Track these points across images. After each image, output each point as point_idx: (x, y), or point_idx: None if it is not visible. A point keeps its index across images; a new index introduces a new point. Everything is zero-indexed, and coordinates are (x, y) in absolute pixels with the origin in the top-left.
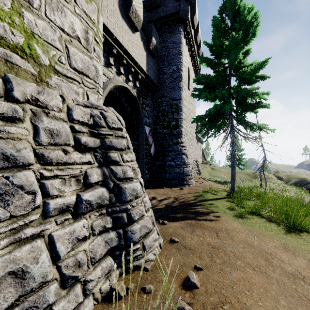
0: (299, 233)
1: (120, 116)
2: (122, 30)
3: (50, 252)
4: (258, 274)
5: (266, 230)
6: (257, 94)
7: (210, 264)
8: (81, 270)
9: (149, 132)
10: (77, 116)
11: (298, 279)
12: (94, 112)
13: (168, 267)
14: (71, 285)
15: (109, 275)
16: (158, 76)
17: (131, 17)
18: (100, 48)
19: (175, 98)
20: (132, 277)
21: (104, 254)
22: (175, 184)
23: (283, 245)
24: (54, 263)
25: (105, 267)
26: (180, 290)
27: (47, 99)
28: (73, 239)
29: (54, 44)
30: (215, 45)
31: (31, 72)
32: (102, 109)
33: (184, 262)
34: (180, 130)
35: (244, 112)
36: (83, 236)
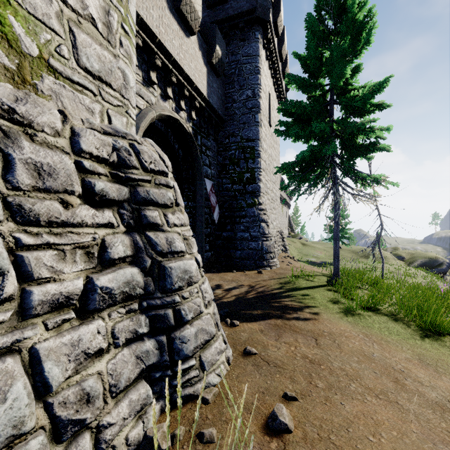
0: (439, 338)
1: (164, 154)
2: (170, 30)
3: (32, 379)
4: (385, 406)
5: (390, 334)
6: (373, 129)
7: (308, 389)
8: (92, 408)
9: (212, 188)
10: (89, 145)
11: (449, 412)
12: (119, 142)
13: (242, 396)
14: (74, 434)
15: (143, 413)
16: (225, 105)
17: (183, 11)
18: (130, 42)
19: (249, 137)
20: (183, 414)
21: (134, 377)
22: (250, 265)
23: (418, 356)
24: (41, 398)
25: (136, 400)
26: (261, 437)
27: (33, 112)
28: (78, 355)
29: (47, 22)
30: (311, 56)
31: (3, 64)
32: (134, 139)
33: (267, 388)
34: (257, 185)
35: (353, 157)
36: (96, 349)
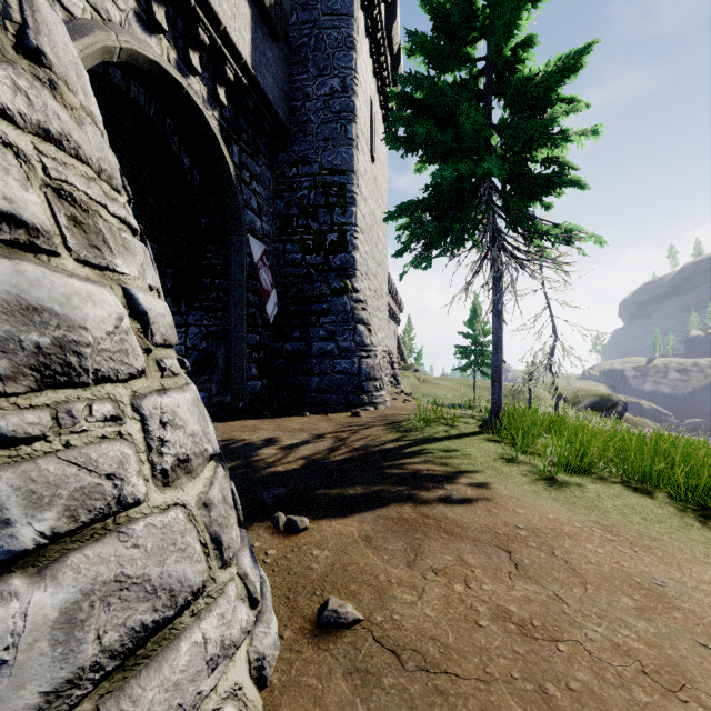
0: None
1: None
2: None
3: None
4: None
5: (646, 521)
6: (566, 135)
7: None
8: None
9: (264, 257)
10: None
11: None
12: None
13: None
14: None
15: None
16: (290, 103)
17: None
18: None
19: (336, 166)
20: None
21: None
22: (338, 403)
23: None
24: None
25: None
26: None
27: None
28: None
29: None
30: None
31: None
32: None
33: None
34: (351, 255)
35: (524, 197)
36: None
